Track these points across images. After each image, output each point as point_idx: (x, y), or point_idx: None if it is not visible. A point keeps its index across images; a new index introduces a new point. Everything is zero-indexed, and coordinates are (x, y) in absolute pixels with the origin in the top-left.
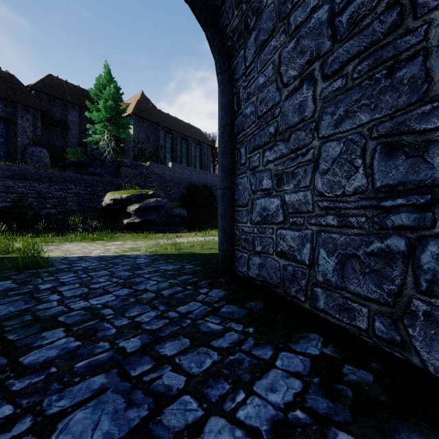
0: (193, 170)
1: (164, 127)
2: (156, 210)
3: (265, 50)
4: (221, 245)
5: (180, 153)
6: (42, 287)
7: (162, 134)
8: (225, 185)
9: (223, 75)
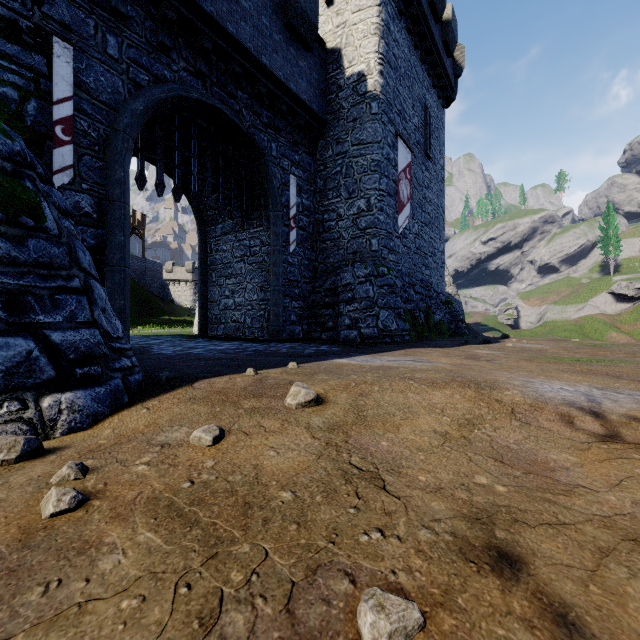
0: None
1: None
2: None
3: (227, 237)
4: (201, 322)
5: None
6: None
7: None
8: (203, 290)
9: (202, 232)
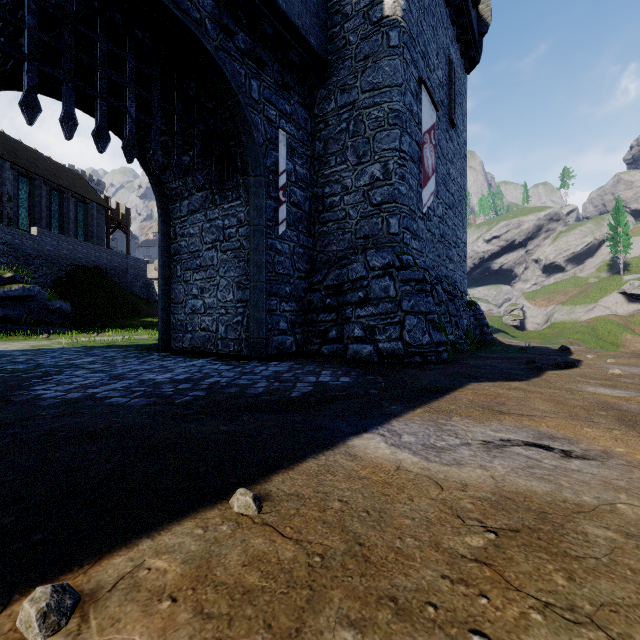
0: (77, 243)
1: (17, 165)
2: (23, 303)
3: (194, 216)
4: (162, 330)
5: (46, 211)
6: (16, 360)
7: (12, 175)
8: (164, 288)
9: (163, 211)
